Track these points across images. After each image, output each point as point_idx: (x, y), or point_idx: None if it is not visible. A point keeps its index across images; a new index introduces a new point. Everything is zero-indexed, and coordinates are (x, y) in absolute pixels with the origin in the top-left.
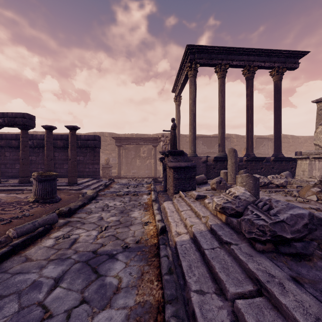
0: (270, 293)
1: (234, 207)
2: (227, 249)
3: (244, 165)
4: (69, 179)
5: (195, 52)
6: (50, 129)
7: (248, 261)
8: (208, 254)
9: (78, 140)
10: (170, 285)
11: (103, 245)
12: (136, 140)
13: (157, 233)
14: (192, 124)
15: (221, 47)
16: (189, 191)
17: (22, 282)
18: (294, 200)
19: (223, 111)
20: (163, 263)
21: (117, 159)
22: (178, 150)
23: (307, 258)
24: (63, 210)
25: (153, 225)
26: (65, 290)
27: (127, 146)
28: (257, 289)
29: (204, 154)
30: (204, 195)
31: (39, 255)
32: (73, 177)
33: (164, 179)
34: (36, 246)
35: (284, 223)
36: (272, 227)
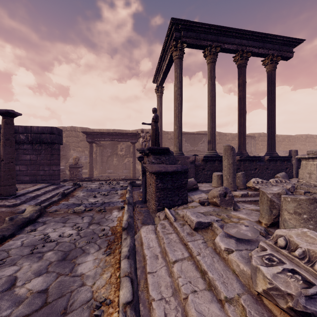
0: None
1: None
2: None
3: (236, 166)
4: (1, 190)
5: (181, 29)
6: None
7: None
8: None
9: (27, 132)
10: None
11: None
12: (111, 135)
13: None
14: (178, 115)
15: (211, 25)
16: (178, 207)
17: None
18: None
19: (213, 102)
20: None
21: (89, 158)
22: (162, 147)
23: None
24: None
25: None
26: None
27: (102, 142)
28: None
29: (187, 152)
30: (208, 223)
31: None
32: (7, 187)
33: (143, 186)
34: None
35: None
36: None
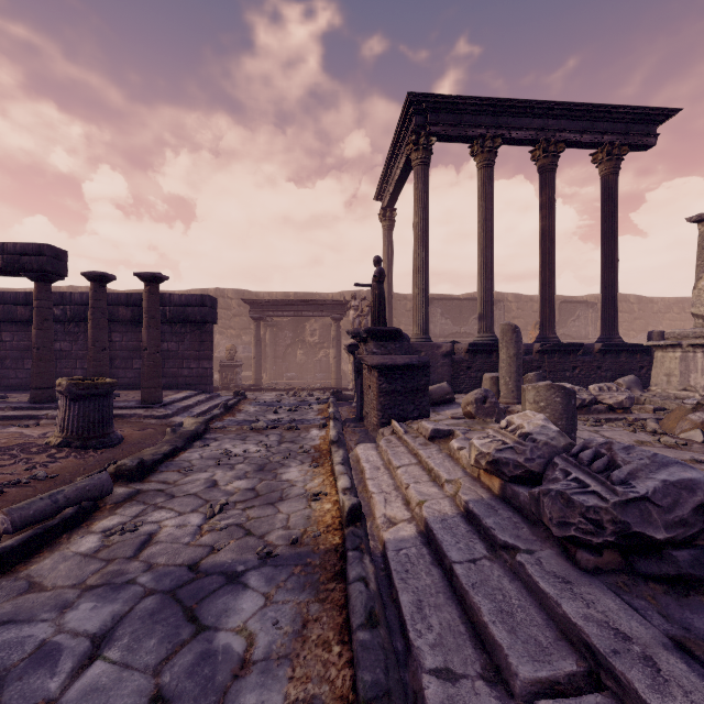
0: (624, 684)
1: (521, 461)
2: (508, 562)
3: (535, 362)
4: (144, 394)
5: (427, 110)
6: (100, 280)
7: (562, 597)
8: (463, 575)
9: (165, 305)
10: (371, 657)
11: (215, 550)
12: (296, 305)
13: (340, 521)
14: (421, 269)
15: (484, 99)
16: (414, 421)
17: (14, 645)
18: (653, 442)
19: (488, 242)
20: (354, 599)
21: (255, 349)
22: (390, 328)
23: (703, 588)
24: (125, 465)
25: (332, 501)
26: (116, 668)
27: (275, 319)
28: (587, 669)
29: (445, 338)
30: (449, 431)
31: (62, 575)
32: (152, 389)
33: (358, 393)
34: (56, 552)
35: (647, 502)
36: (619, 513)
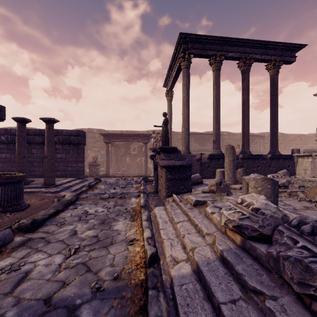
0: None
1: (256, 227)
2: (259, 305)
3: (240, 163)
4: (45, 180)
5: (188, 41)
6: (22, 121)
7: None
8: (229, 316)
9: (59, 135)
10: None
11: (65, 284)
12: (126, 136)
13: (145, 261)
14: (186, 118)
15: (216, 37)
16: (184, 194)
17: None
18: (313, 207)
19: (218, 106)
20: None
21: (106, 157)
22: (171, 147)
23: None
24: (23, 223)
25: (141, 245)
26: None
27: (116, 143)
28: None
29: (196, 152)
30: (204, 201)
31: None
32: (50, 178)
33: (155, 179)
34: None
35: None
36: None
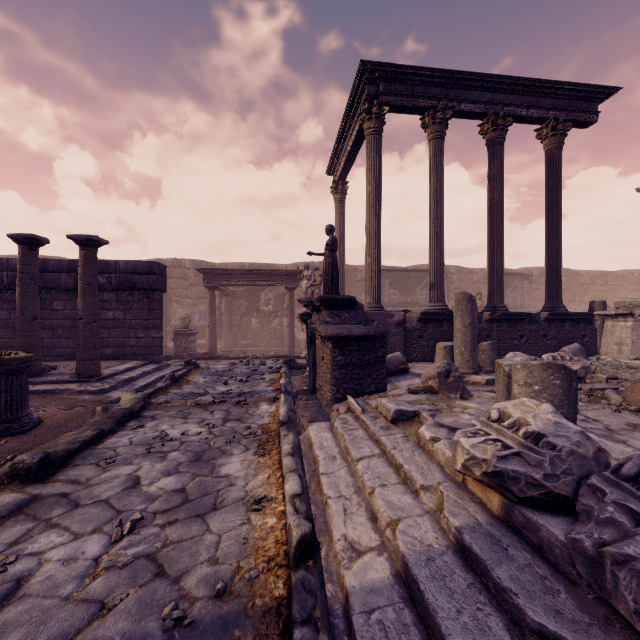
0: None
1: (538, 477)
2: None
3: (484, 331)
4: (79, 367)
5: (379, 79)
6: (29, 242)
7: None
8: None
9: (110, 272)
10: None
11: (105, 609)
12: (250, 275)
13: (286, 551)
14: (374, 238)
15: (435, 70)
16: (371, 396)
17: None
18: None
19: (439, 213)
20: None
21: (209, 317)
22: (344, 297)
23: None
24: (22, 463)
25: (278, 513)
26: None
27: (231, 288)
28: None
29: (393, 307)
30: (413, 412)
31: None
32: (88, 362)
33: (311, 364)
34: None
35: None
36: None
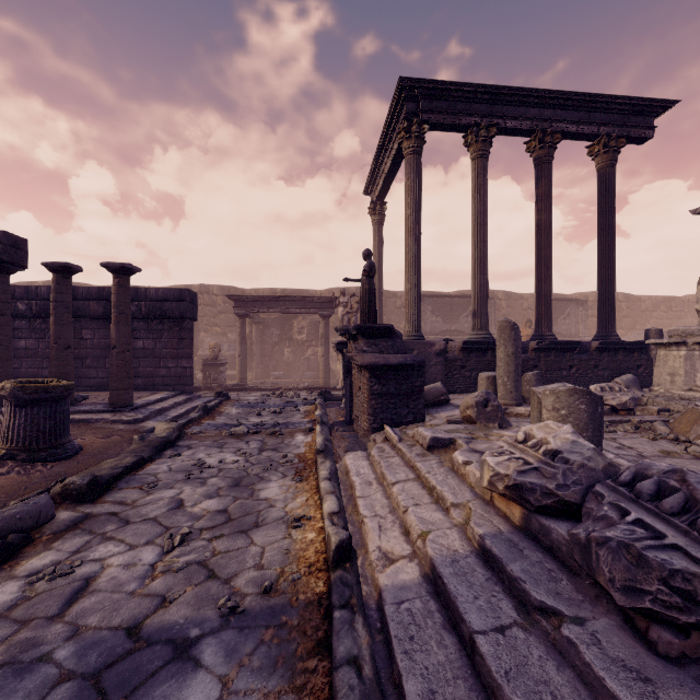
0: None
1: (551, 487)
2: (549, 635)
3: (531, 361)
4: (113, 396)
5: (419, 96)
6: (63, 271)
7: None
8: (490, 655)
9: (140, 300)
10: None
11: (167, 602)
12: (283, 302)
13: (326, 558)
14: (413, 263)
15: (478, 86)
16: (408, 426)
17: None
18: (681, 452)
19: (483, 236)
20: (342, 699)
21: (239, 347)
22: (381, 325)
23: None
24: (73, 484)
25: (317, 528)
26: None
27: (262, 316)
28: None
29: (435, 336)
30: (449, 440)
31: None
32: (122, 391)
33: (347, 394)
34: None
35: None
36: None
